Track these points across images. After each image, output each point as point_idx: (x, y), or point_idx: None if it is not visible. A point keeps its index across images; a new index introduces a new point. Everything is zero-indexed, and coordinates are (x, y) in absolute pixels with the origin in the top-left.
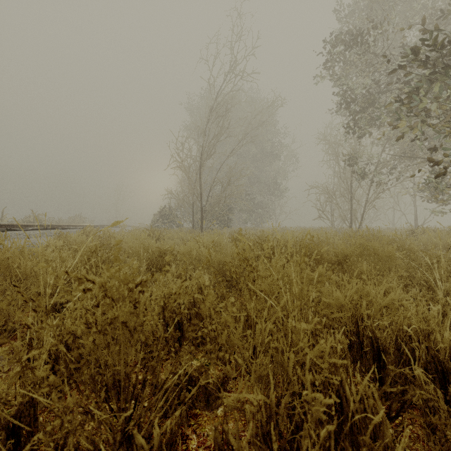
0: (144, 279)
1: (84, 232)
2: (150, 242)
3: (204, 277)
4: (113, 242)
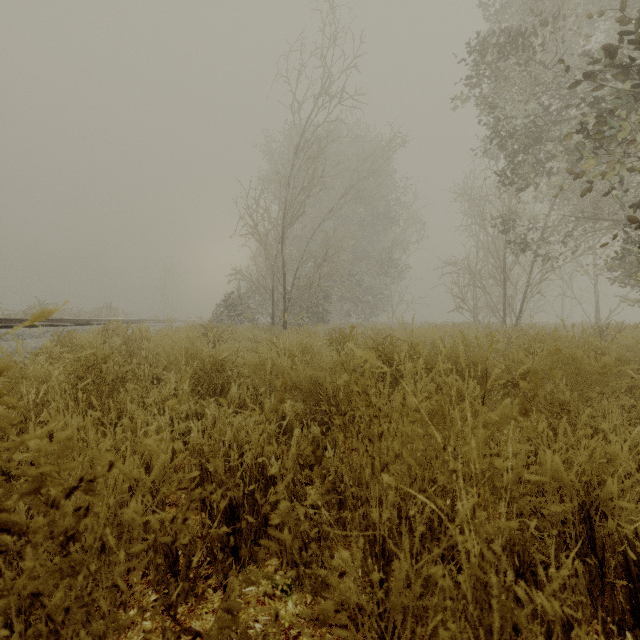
0: (180, 412)
1: (100, 331)
2: (199, 346)
3: (284, 407)
4: (145, 345)
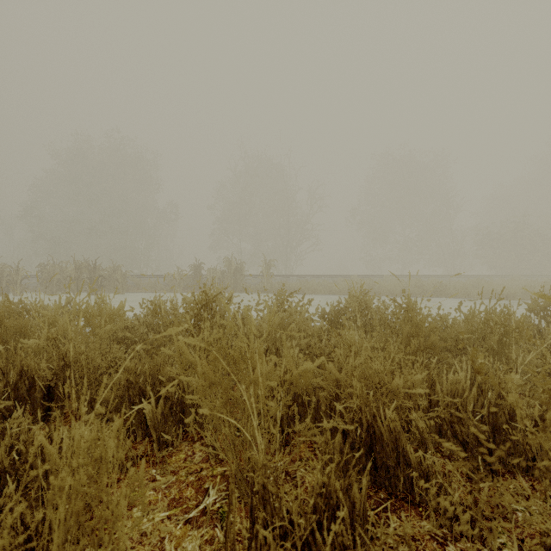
0: None
1: None
2: None
3: None
4: None
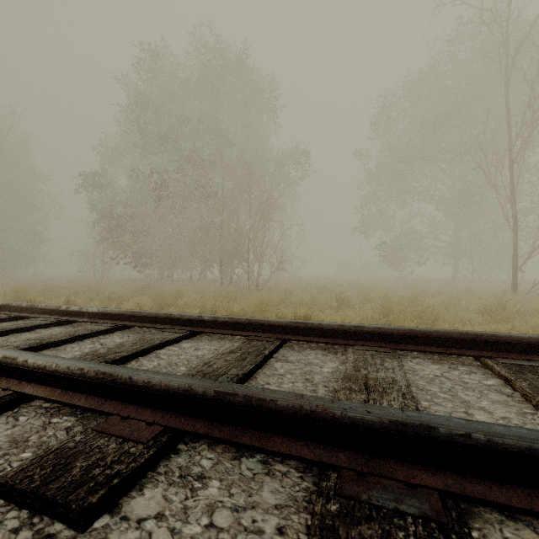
0: None
1: None
2: None
3: None
4: None
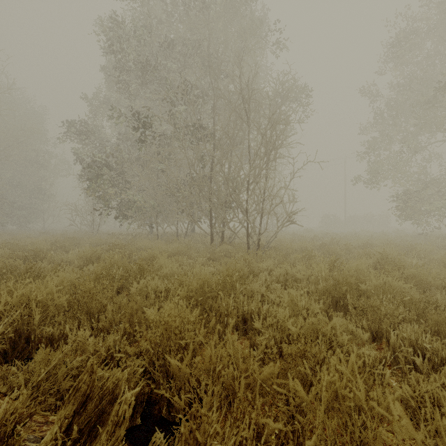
0: None
1: None
2: None
3: None
4: None
